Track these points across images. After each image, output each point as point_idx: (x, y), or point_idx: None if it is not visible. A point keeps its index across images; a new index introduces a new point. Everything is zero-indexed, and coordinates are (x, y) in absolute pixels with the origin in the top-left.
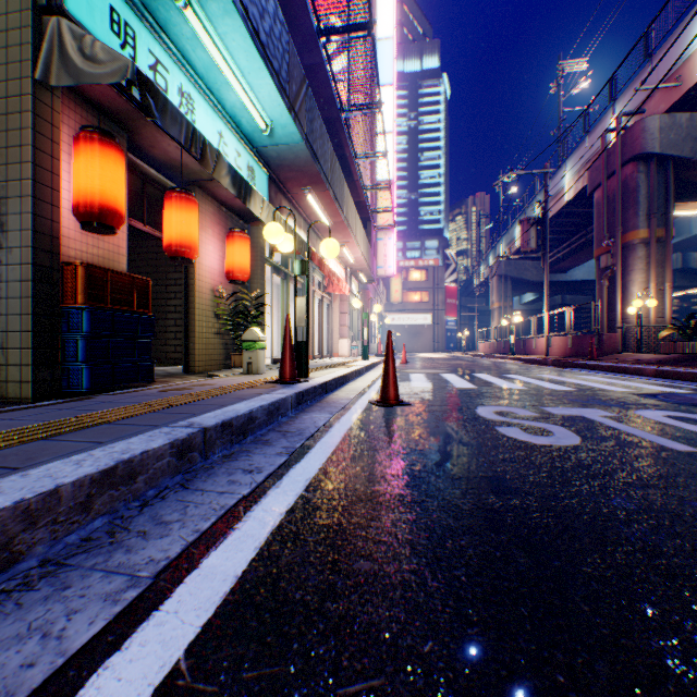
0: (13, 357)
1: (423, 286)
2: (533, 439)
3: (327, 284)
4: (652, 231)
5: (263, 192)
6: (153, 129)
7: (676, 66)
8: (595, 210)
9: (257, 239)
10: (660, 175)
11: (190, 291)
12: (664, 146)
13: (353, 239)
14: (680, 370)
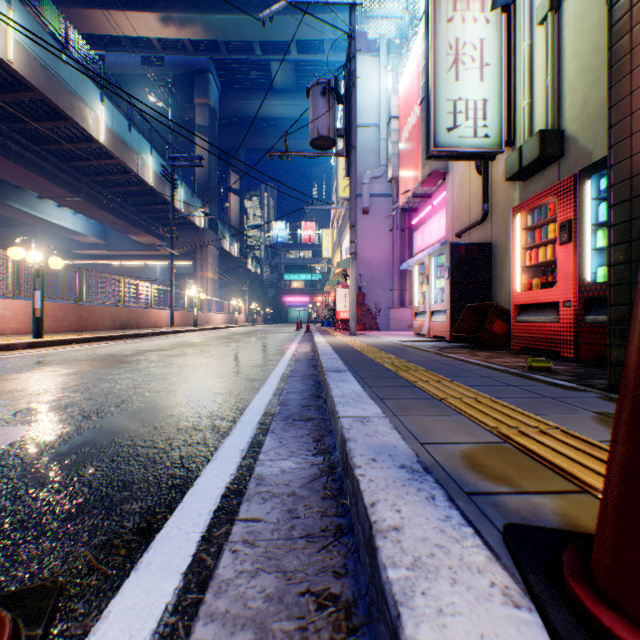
0: None
1: None
2: (10, 432)
3: None
4: None
5: None
6: None
7: None
8: None
9: None
10: None
11: None
12: None
13: None
14: None
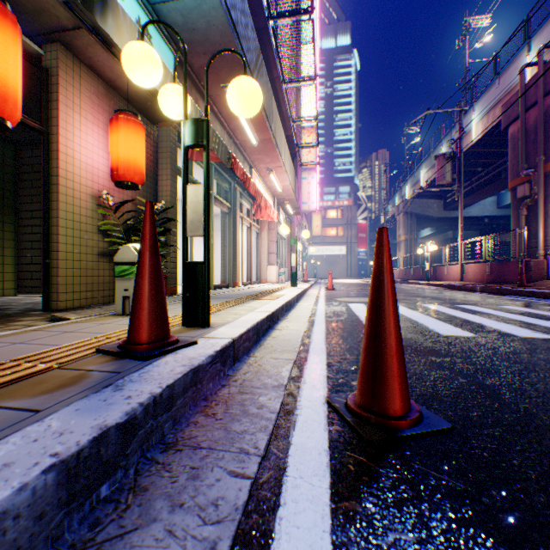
0: None
1: (338, 223)
2: None
3: (255, 211)
4: None
5: None
6: None
7: None
8: (510, 144)
9: (166, 142)
10: None
11: (51, 193)
12: None
13: (281, 163)
14: None
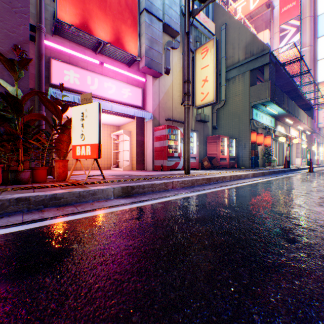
0: (246, 163)
1: None
2: None
3: (290, 139)
4: None
5: (272, 124)
6: None
7: None
8: None
9: (269, 134)
10: None
11: (256, 150)
12: None
13: (302, 123)
14: None
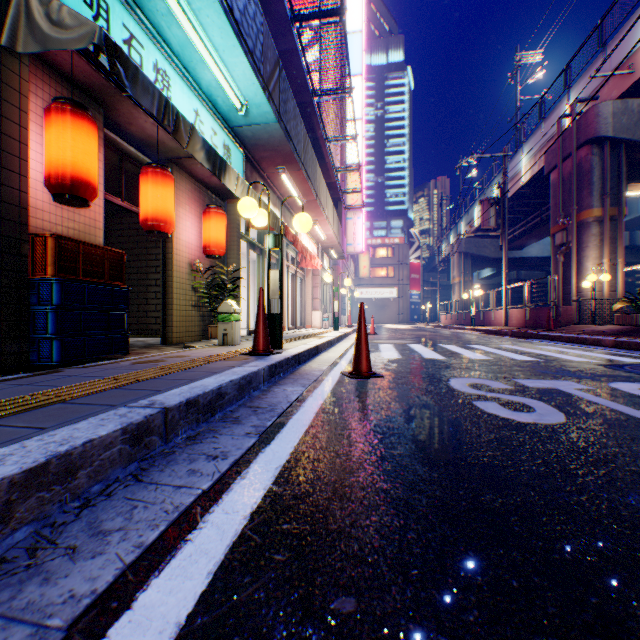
0: None
1: (389, 263)
2: (515, 416)
3: (300, 260)
4: (606, 210)
5: (238, 170)
6: (128, 104)
7: (629, 55)
8: (551, 191)
9: (233, 215)
10: (613, 158)
11: (167, 265)
12: (617, 130)
13: (325, 217)
14: (639, 341)
